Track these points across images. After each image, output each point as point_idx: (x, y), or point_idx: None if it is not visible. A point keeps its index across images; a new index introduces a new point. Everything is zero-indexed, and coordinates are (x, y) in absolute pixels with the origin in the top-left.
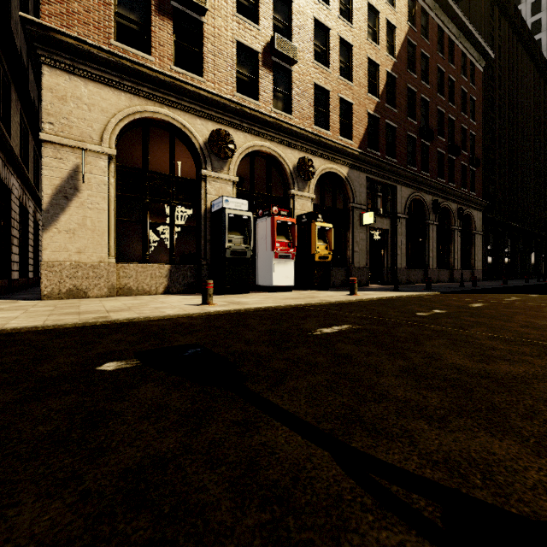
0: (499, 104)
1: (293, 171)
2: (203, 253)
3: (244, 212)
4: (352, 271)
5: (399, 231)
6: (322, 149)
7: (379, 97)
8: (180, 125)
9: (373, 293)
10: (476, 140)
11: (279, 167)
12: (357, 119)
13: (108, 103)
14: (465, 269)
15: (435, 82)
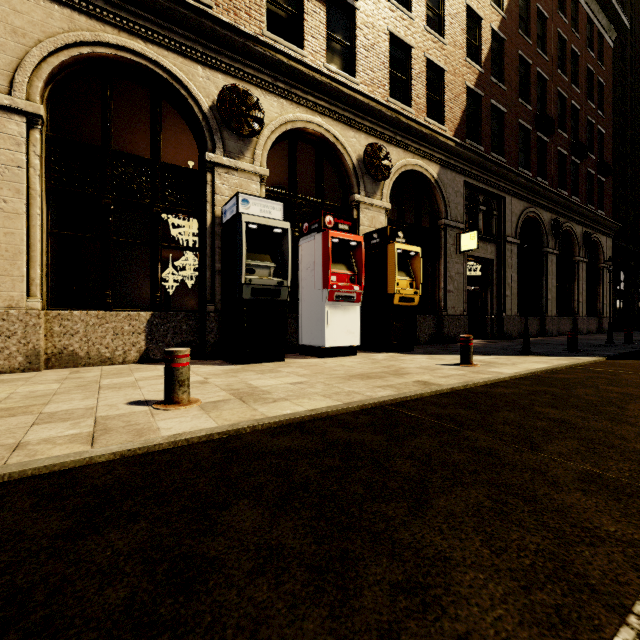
0: (630, 95)
1: (358, 165)
2: (210, 292)
3: (276, 221)
4: (444, 320)
5: (508, 262)
6: (402, 135)
7: (482, 66)
8: (168, 74)
9: (497, 360)
10: (605, 140)
11: (336, 158)
12: (452, 94)
13: (25, 20)
14: (590, 316)
15: (555, 54)
